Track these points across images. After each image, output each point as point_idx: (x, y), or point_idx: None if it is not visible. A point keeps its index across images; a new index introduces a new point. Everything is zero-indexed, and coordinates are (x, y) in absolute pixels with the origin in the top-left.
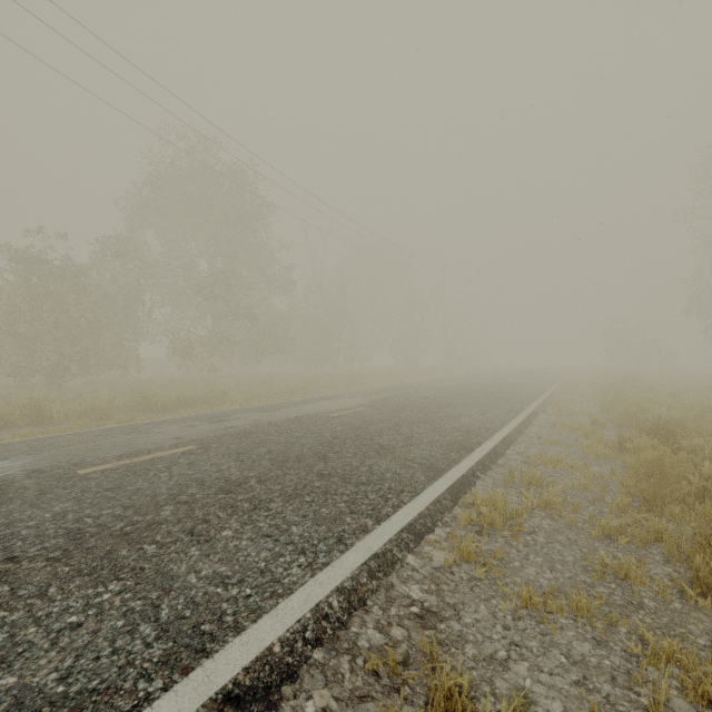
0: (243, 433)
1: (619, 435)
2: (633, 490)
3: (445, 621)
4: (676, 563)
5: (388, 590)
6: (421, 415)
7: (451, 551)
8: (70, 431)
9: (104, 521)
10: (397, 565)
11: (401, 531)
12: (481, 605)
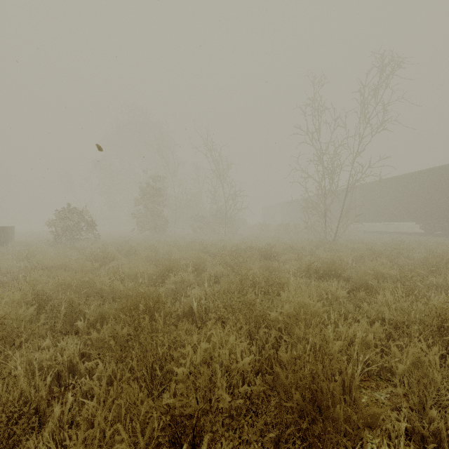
0: None
1: None
2: None
3: None
4: None
5: None
6: None
7: None
8: None
9: None
10: None
11: None
12: None
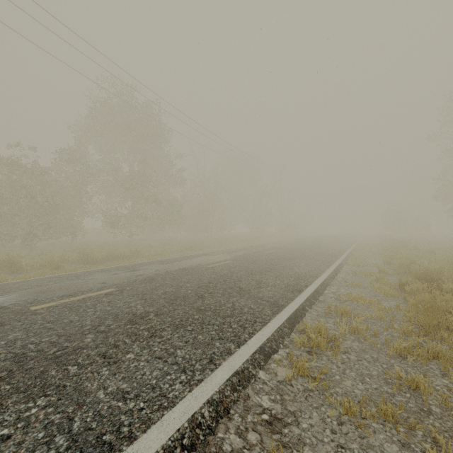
0: (148, 279)
1: (399, 280)
2: (413, 319)
3: (288, 426)
4: (450, 376)
5: (246, 400)
6: (267, 266)
7: (290, 367)
8: (32, 277)
9: (42, 347)
10: (252, 380)
11: (254, 352)
12: (313, 412)
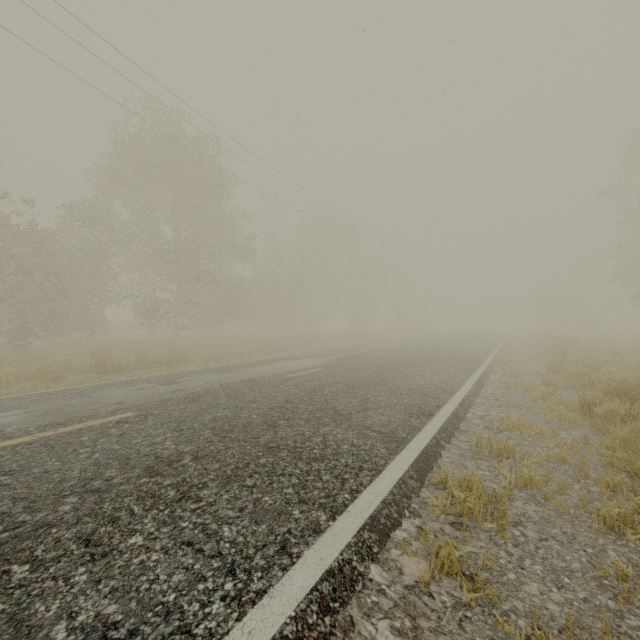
0: (190, 397)
1: (582, 397)
2: (615, 461)
3: None
4: None
5: (347, 632)
6: (376, 376)
7: (425, 556)
8: (11, 394)
9: None
10: (358, 585)
11: (361, 529)
12: None
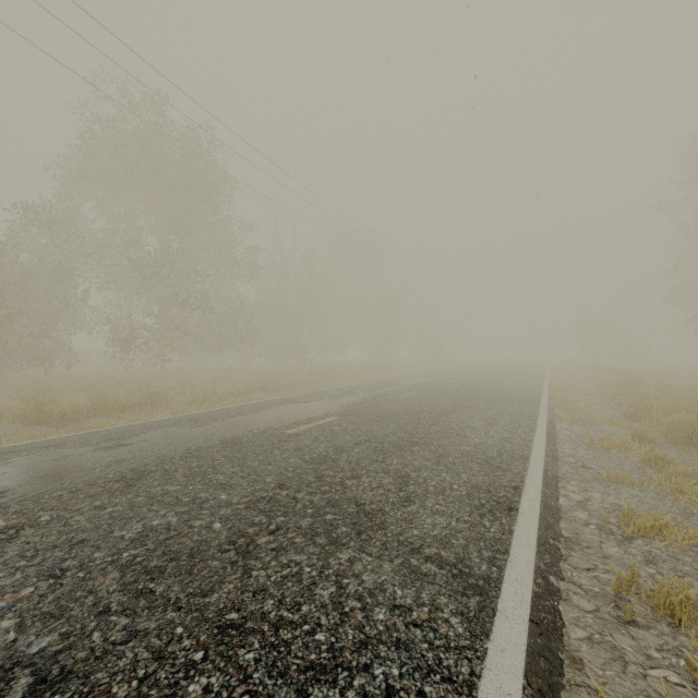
0: (127, 477)
1: None
2: None
3: None
4: None
5: None
6: (411, 430)
7: None
8: None
9: None
10: None
11: None
12: None
